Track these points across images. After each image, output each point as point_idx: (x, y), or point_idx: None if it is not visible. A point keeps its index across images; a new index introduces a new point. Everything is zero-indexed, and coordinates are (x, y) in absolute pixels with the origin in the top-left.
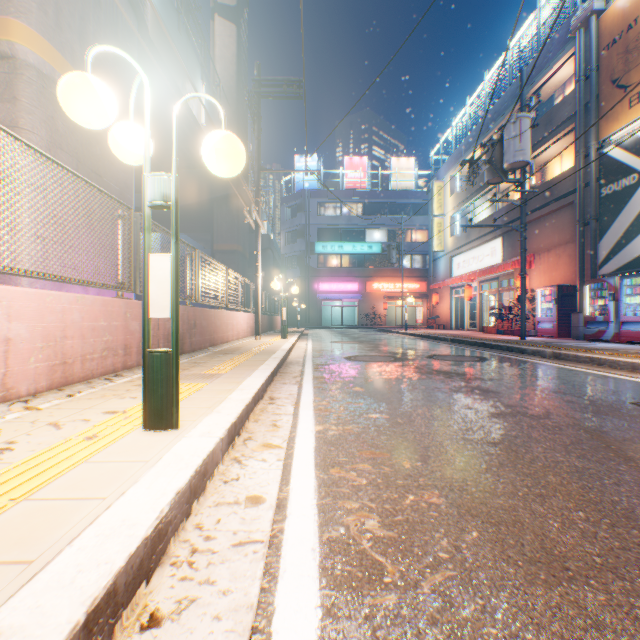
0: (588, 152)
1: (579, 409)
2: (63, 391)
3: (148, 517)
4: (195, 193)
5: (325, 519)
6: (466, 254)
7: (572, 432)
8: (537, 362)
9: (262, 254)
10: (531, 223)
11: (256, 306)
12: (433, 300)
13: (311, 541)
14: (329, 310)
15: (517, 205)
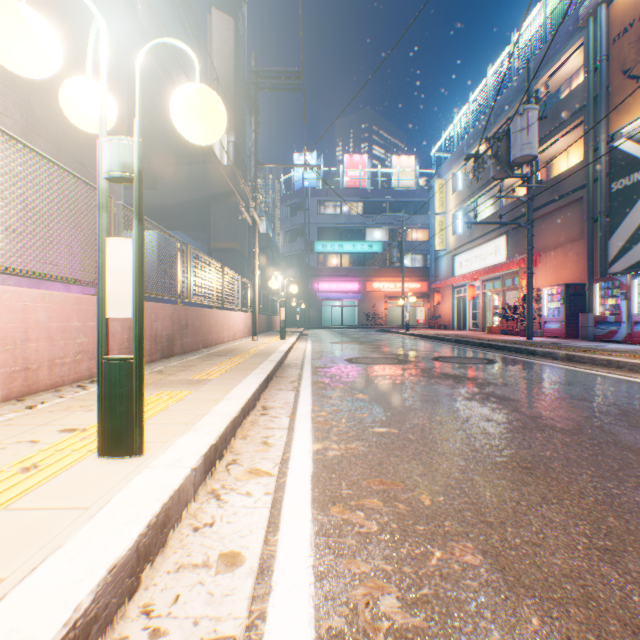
0: (598, 146)
1: (614, 421)
2: (23, 402)
3: (51, 623)
4: (192, 190)
5: (324, 594)
6: (469, 253)
7: (616, 452)
8: (550, 365)
9: (261, 253)
10: (536, 220)
11: (253, 305)
12: (435, 300)
13: (304, 637)
14: (329, 310)
15: (524, 201)
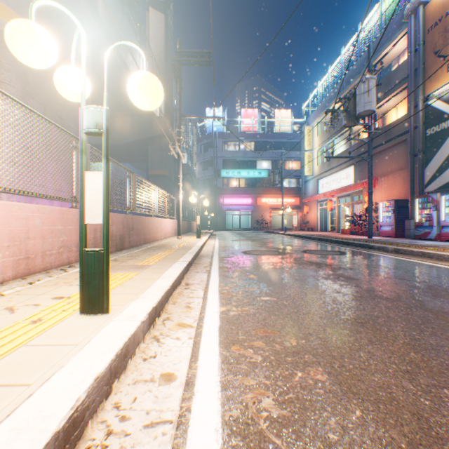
0: (417, 104)
1: (422, 293)
2: (25, 279)
3: (64, 407)
4: (135, 134)
5: (227, 397)
6: (328, 177)
7: (421, 313)
8: (382, 255)
9: (183, 178)
10: (375, 155)
11: (178, 214)
12: (304, 210)
13: (214, 421)
14: (231, 217)
15: (366, 142)
